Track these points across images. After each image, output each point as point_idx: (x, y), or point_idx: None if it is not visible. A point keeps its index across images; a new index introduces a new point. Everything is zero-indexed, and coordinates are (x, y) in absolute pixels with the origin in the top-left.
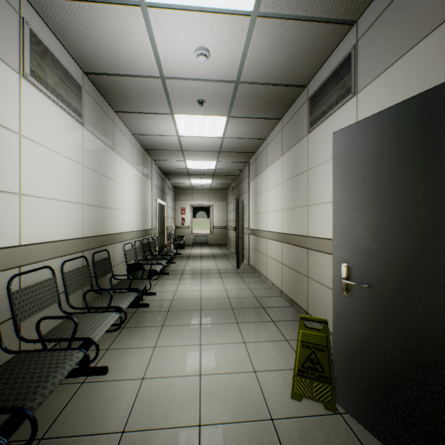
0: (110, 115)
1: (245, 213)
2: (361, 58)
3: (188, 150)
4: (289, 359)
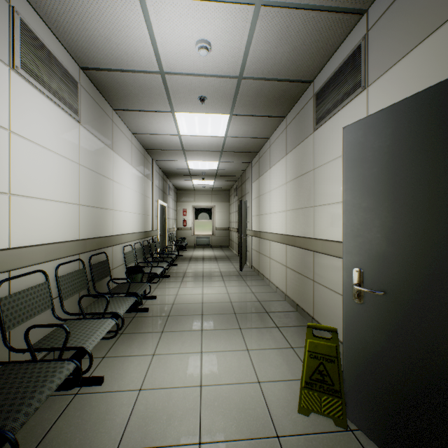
0: (108, 112)
1: (248, 215)
2: (371, 49)
3: (189, 150)
4: (295, 368)
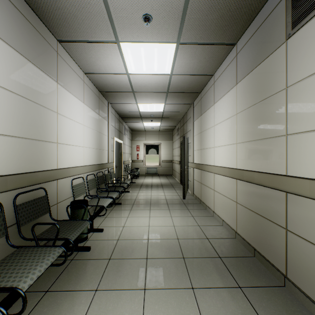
0: (51, 42)
1: (190, 149)
2: None
3: (138, 91)
4: None
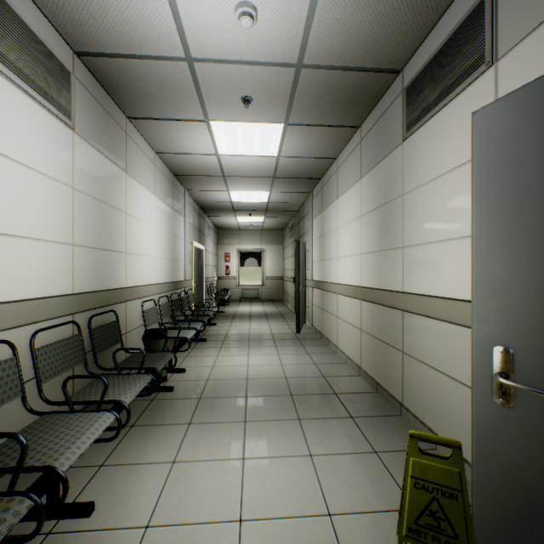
0: (120, 121)
1: (308, 260)
2: (504, 2)
3: (231, 176)
4: (383, 489)
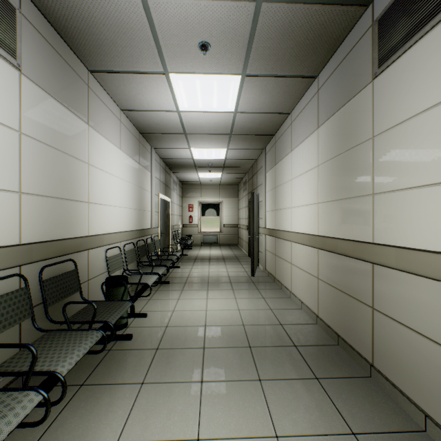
0: (80, 73)
1: (261, 210)
2: None
3: (192, 133)
4: None
